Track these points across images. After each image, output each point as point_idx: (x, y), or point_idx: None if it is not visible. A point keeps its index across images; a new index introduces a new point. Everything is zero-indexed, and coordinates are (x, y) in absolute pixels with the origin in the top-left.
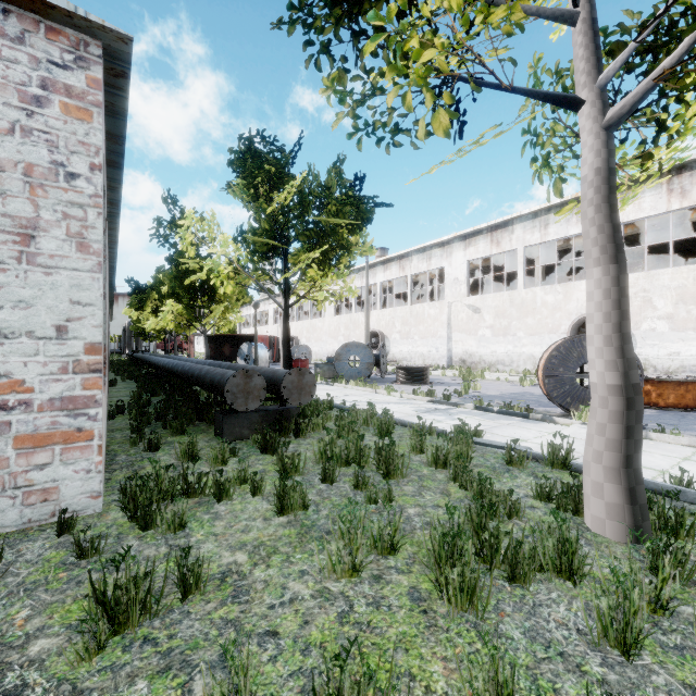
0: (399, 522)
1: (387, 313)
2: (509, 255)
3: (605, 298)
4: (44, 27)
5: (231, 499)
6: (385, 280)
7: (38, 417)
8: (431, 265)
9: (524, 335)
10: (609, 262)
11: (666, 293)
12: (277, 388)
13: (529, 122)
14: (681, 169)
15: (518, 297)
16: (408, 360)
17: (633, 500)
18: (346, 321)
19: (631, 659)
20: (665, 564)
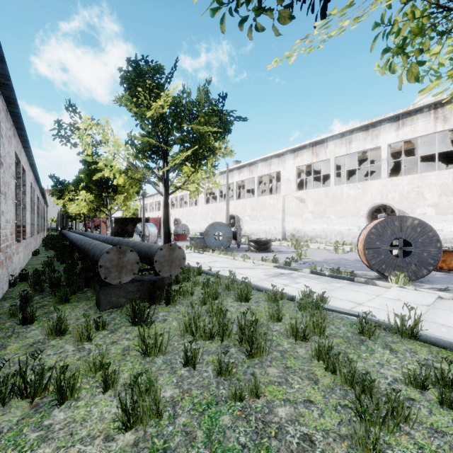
0: None
1: (241, 203)
2: (323, 163)
3: None
4: None
5: (76, 399)
6: (239, 180)
7: None
8: (271, 170)
9: (335, 217)
10: None
11: (433, 188)
12: (151, 261)
13: (382, 13)
14: (443, 103)
15: (330, 191)
16: (255, 235)
17: None
18: (213, 208)
19: None
20: None
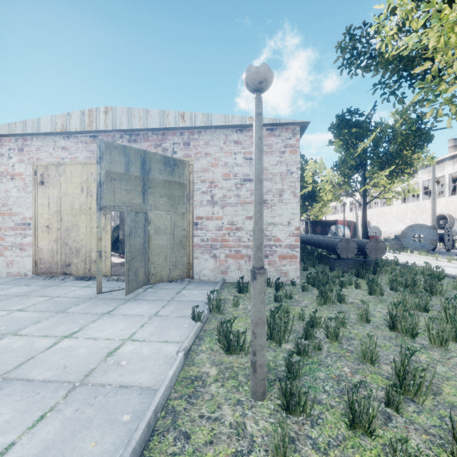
0: (429, 300)
1: (456, 199)
2: None
3: None
4: (284, 129)
5: (346, 288)
6: (454, 171)
7: (283, 250)
8: None
9: None
10: None
11: None
12: (362, 249)
13: None
14: None
15: None
16: None
17: None
18: (412, 207)
19: None
20: None
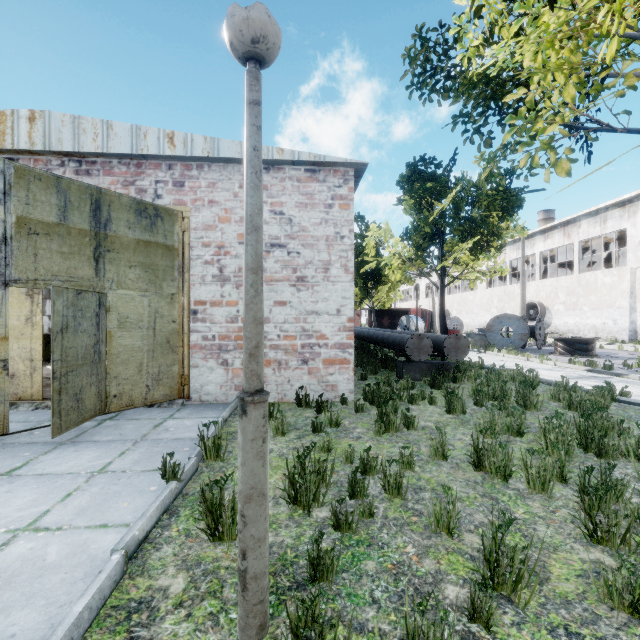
0: (524, 419)
1: (548, 284)
2: None
3: None
4: (332, 171)
5: (417, 405)
6: (545, 249)
7: (330, 351)
8: (605, 229)
9: None
10: None
11: None
12: (439, 348)
13: None
14: None
15: None
16: (574, 333)
17: None
18: (499, 293)
19: None
20: None
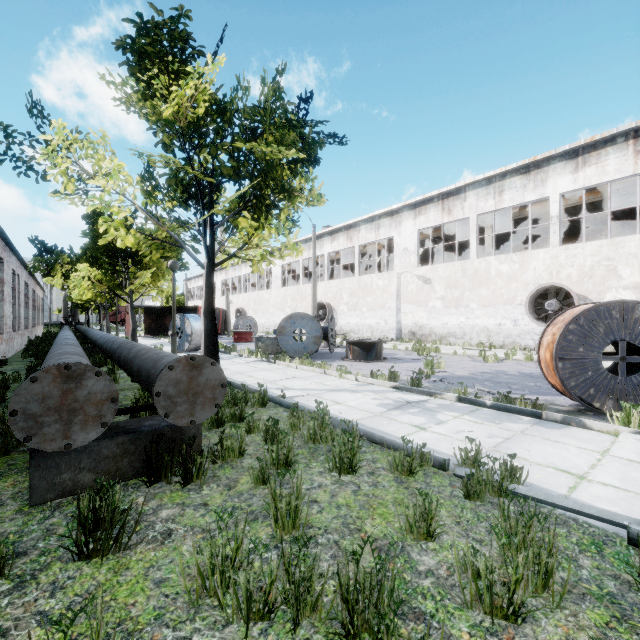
0: None
1: (335, 285)
2: (458, 225)
3: None
4: None
5: None
6: (332, 250)
7: None
8: (379, 235)
9: (477, 306)
10: None
11: (632, 261)
12: None
13: None
14: None
15: (470, 267)
16: (356, 332)
17: None
18: (293, 293)
19: None
20: None
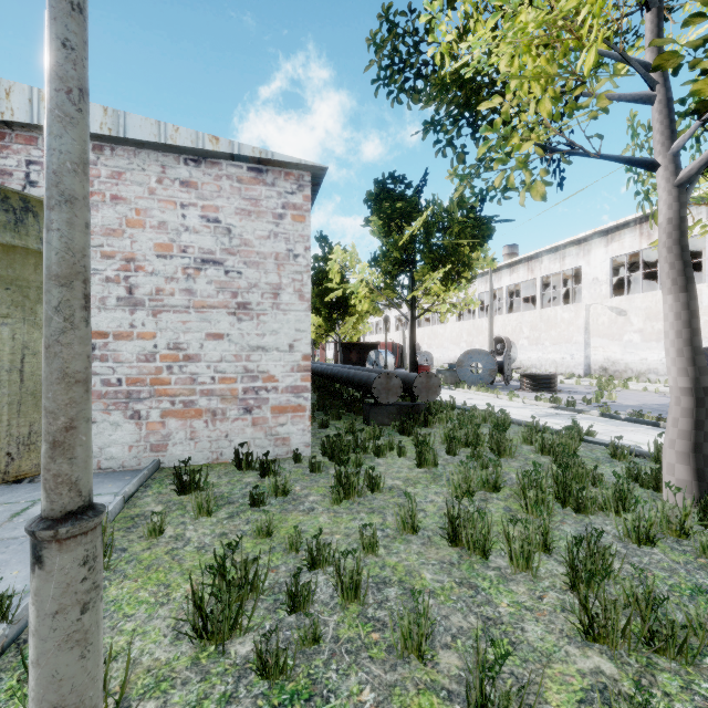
0: (500, 472)
1: (514, 318)
2: None
3: (675, 319)
4: (283, 174)
5: (385, 457)
6: (511, 283)
7: (281, 396)
8: (564, 266)
9: None
10: (679, 291)
11: None
12: (409, 388)
13: None
14: None
15: None
16: (537, 367)
17: (699, 478)
18: (468, 327)
19: (643, 549)
20: (706, 517)
